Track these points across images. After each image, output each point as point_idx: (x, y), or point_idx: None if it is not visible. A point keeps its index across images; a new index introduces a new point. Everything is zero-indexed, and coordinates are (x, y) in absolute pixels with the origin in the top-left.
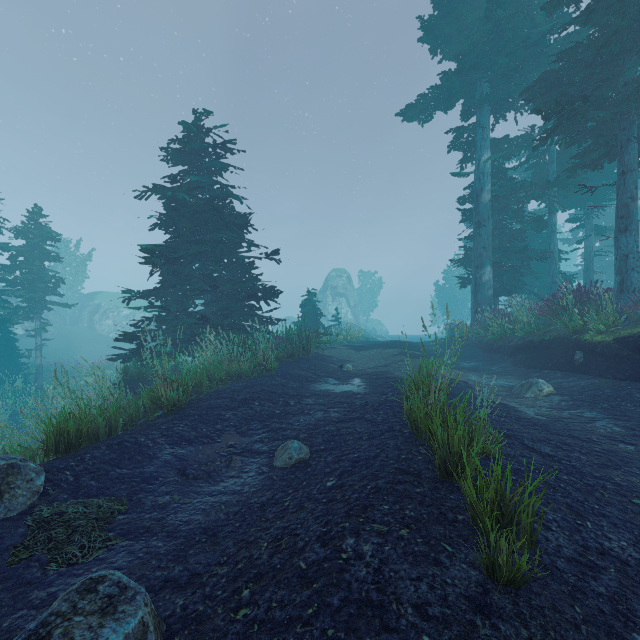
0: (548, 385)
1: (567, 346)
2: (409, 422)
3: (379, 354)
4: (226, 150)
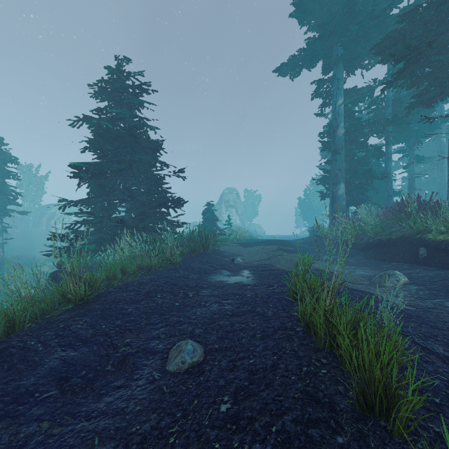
0: (404, 276)
1: (411, 243)
2: (302, 321)
3: (262, 249)
4: (143, 90)
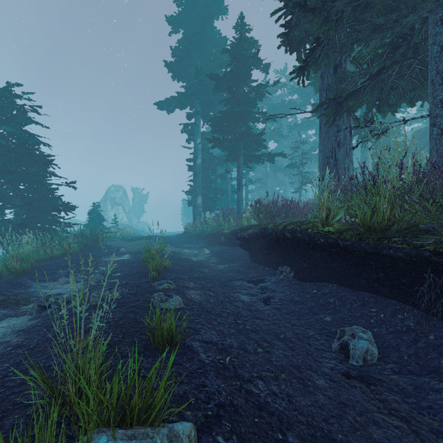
0: (207, 250)
1: (220, 235)
2: (144, 263)
3: (141, 243)
4: (33, 110)
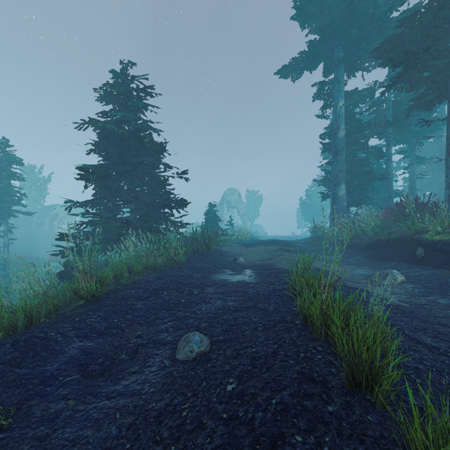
0: (401, 275)
1: (409, 243)
2: (301, 315)
3: (263, 250)
4: (147, 94)
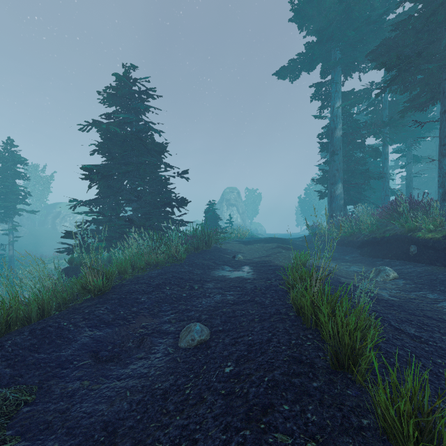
0: (393, 271)
1: (403, 241)
2: (294, 307)
3: (262, 247)
4: (148, 96)
